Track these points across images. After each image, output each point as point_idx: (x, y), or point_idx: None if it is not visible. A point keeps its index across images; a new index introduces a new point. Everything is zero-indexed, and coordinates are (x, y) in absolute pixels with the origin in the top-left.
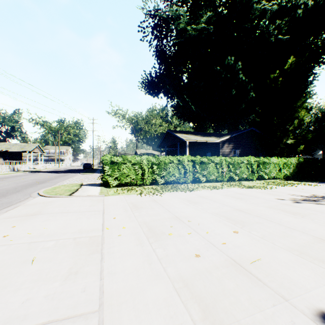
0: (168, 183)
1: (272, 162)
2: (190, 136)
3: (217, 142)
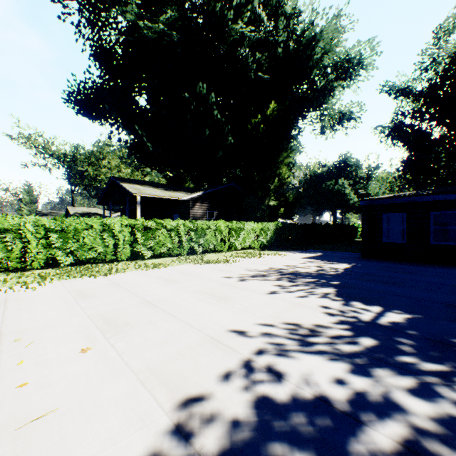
0: (89, 263)
1: (248, 228)
2: (146, 188)
3: (186, 199)
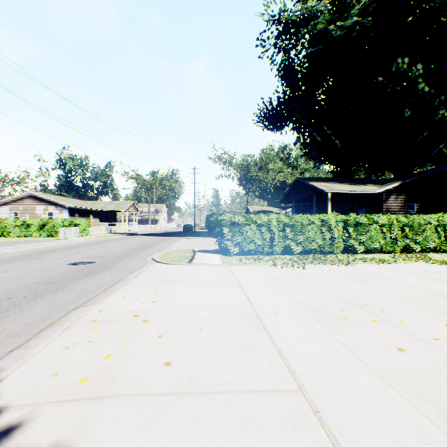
0: (305, 252)
1: None
2: (332, 185)
3: (377, 192)
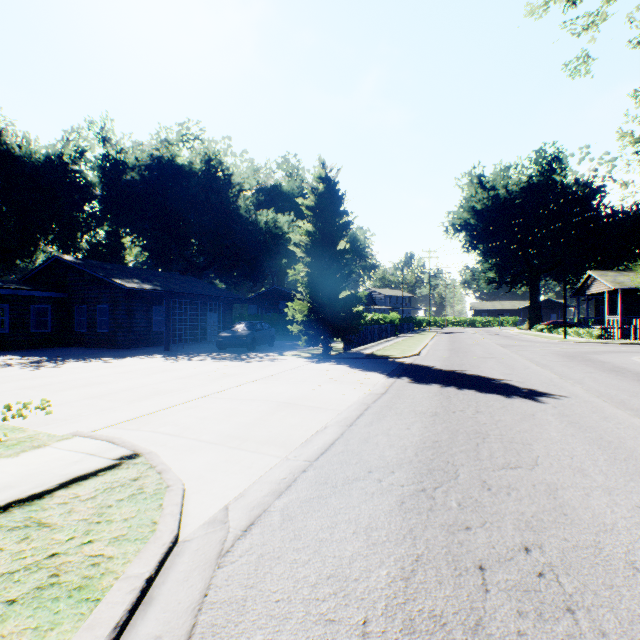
0: None
1: None
2: None
3: None
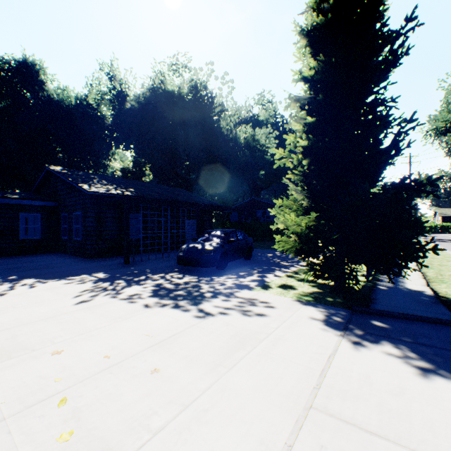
0: None
1: None
2: None
3: None
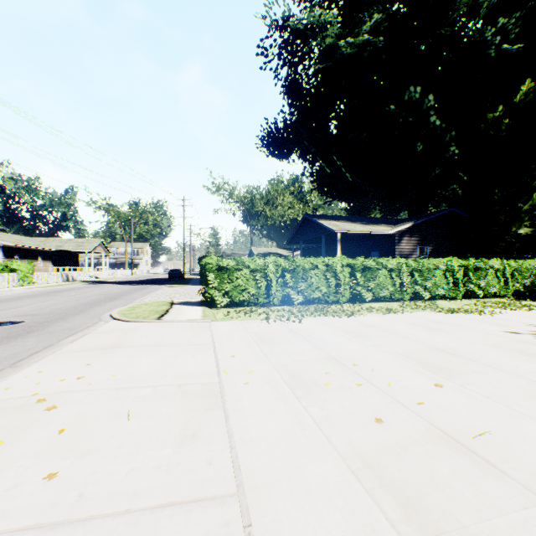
0: (309, 302)
1: (492, 268)
2: (343, 224)
3: (389, 233)
